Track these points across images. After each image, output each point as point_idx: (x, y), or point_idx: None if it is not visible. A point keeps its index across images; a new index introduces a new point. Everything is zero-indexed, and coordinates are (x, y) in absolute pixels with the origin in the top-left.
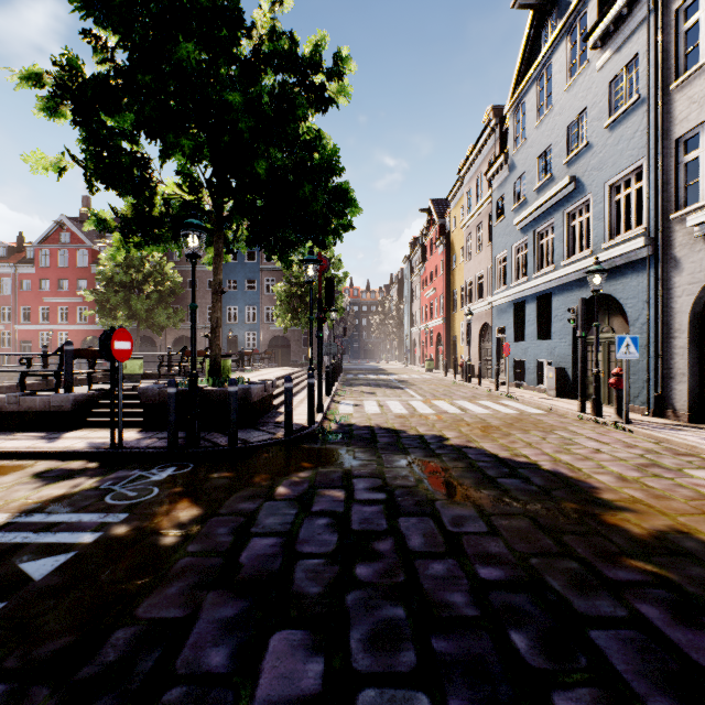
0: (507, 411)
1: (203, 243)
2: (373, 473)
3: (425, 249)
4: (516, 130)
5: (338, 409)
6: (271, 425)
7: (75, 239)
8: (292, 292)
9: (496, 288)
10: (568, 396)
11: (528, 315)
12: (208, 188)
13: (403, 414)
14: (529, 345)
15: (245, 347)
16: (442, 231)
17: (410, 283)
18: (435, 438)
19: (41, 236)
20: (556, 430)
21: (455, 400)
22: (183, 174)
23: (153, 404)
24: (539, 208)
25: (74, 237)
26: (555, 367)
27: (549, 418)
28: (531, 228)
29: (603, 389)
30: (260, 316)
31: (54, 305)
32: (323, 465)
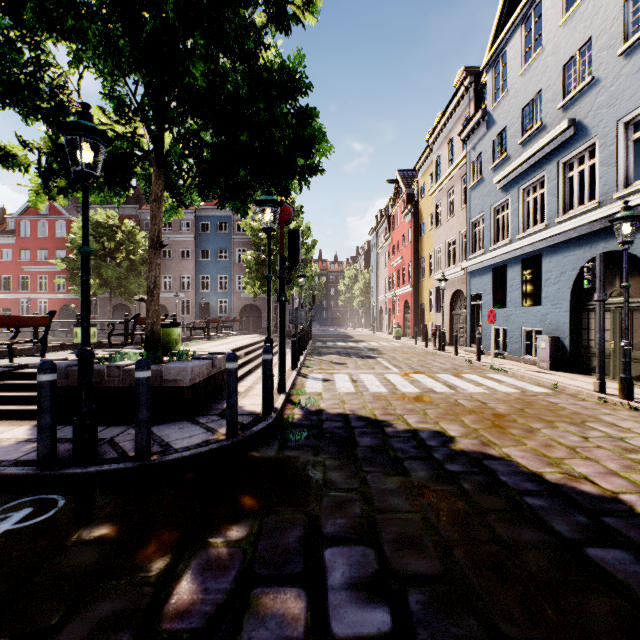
0: (504, 389)
1: (147, 193)
2: (358, 527)
3: (392, 219)
4: (495, 83)
5: (305, 386)
6: (215, 415)
7: (54, 211)
8: (261, 260)
9: (471, 252)
10: (565, 368)
11: (510, 280)
12: (138, 111)
13: (383, 394)
14: (512, 312)
15: (217, 315)
16: (409, 201)
17: (376, 253)
18: (435, 438)
19: (21, 207)
20: (589, 421)
21: (436, 373)
22: (109, 97)
23: (61, 388)
24: (525, 162)
25: (53, 208)
26: (549, 336)
27: (562, 400)
28: (515, 185)
29: (612, 362)
30: (232, 285)
31: (33, 274)
32: (274, 503)
